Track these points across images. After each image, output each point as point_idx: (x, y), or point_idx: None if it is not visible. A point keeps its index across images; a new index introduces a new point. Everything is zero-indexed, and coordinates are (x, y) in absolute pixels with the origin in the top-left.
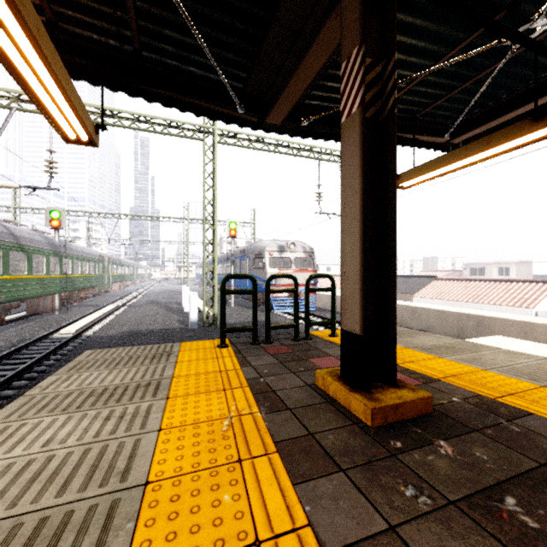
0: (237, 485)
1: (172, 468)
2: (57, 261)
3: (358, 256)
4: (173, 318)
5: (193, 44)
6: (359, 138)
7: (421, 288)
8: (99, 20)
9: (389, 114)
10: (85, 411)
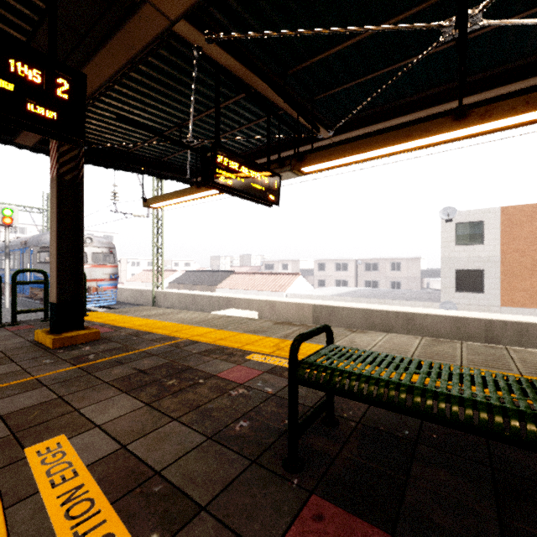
0: None
1: None
2: None
3: (55, 259)
4: None
5: None
6: (56, 193)
7: (223, 280)
8: None
9: (81, 180)
10: None
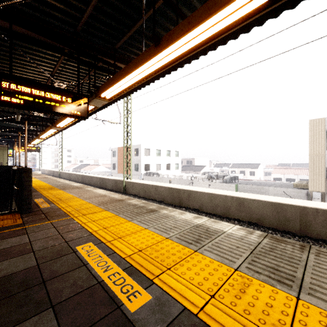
0: None
1: None
2: None
3: None
4: None
5: None
6: None
7: (84, 167)
8: None
9: None
10: None
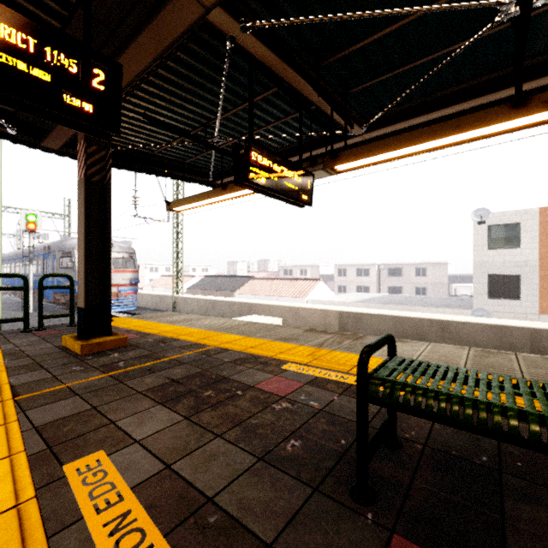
0: None
1: None
2: None
3: (83, 263)
4: None
5: None
6: (84, 195)
7: (241, 286)
8: None
9: (108, 182)
10: None
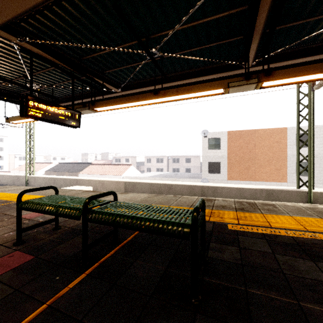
0: None
1: None
2: None
3: None
4: None
5: None
6: None
7: (84, 169)
8: None
9: None
10: None
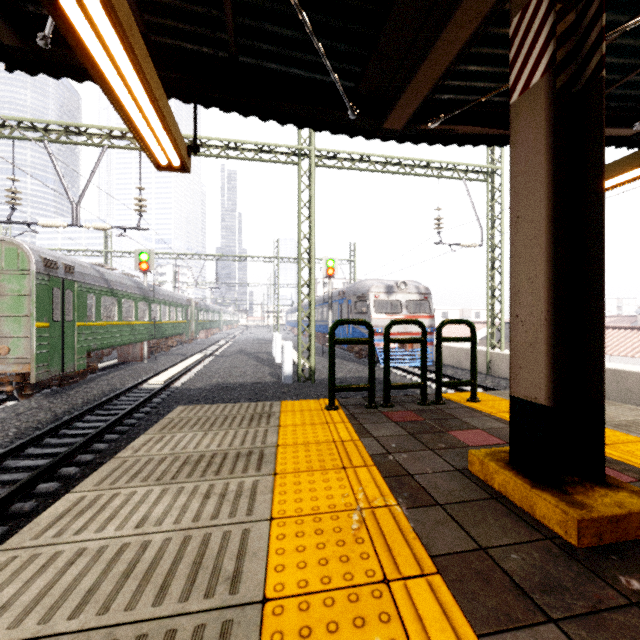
0: (390, 622)
1: (294, 581)
2: (146, 306)
3: (543, 291)
4: (264, 370)
5: (297, 37)
6: (545, 119)
7: None
8: (192, 24)
9: (590, 81)
10: (180, 483)
